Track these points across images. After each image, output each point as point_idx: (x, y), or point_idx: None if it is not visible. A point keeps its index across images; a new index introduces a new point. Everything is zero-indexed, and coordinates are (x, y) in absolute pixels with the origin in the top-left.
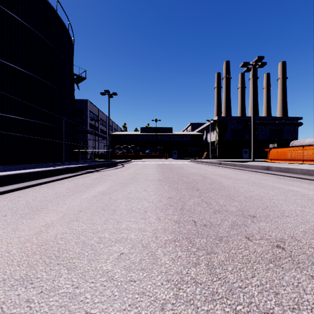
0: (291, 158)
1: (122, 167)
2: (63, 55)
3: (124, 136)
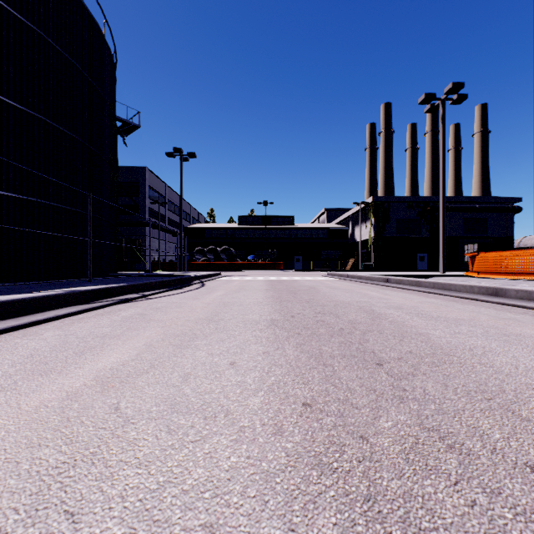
0: (519, 270)
1: (200, 287)
2: (93, 80)
3: (210, 231)
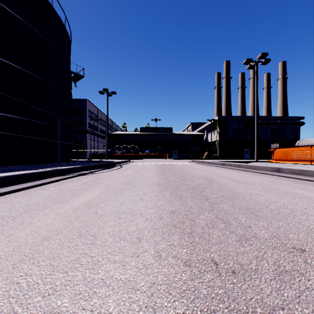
0: (297, 159)
1: (120, 168)
2: (59, 51)
3: (123, 136)
